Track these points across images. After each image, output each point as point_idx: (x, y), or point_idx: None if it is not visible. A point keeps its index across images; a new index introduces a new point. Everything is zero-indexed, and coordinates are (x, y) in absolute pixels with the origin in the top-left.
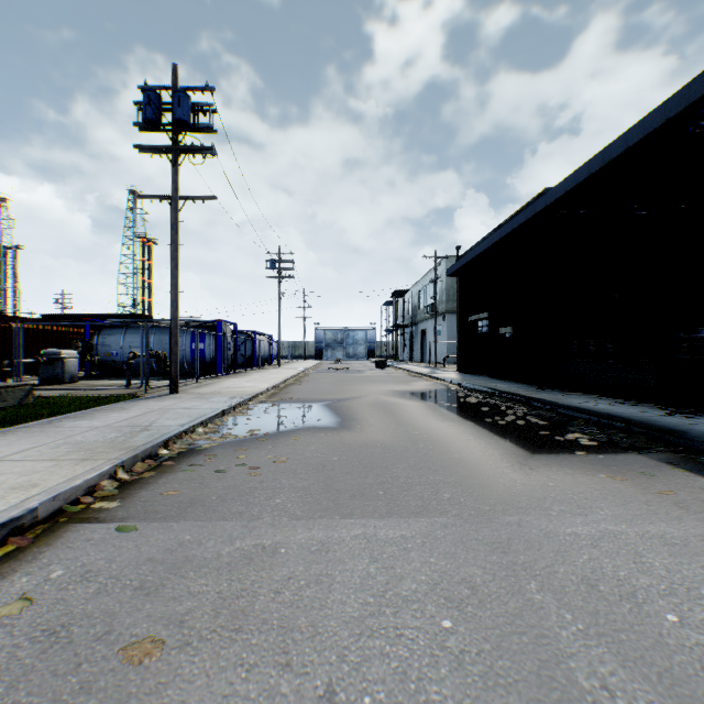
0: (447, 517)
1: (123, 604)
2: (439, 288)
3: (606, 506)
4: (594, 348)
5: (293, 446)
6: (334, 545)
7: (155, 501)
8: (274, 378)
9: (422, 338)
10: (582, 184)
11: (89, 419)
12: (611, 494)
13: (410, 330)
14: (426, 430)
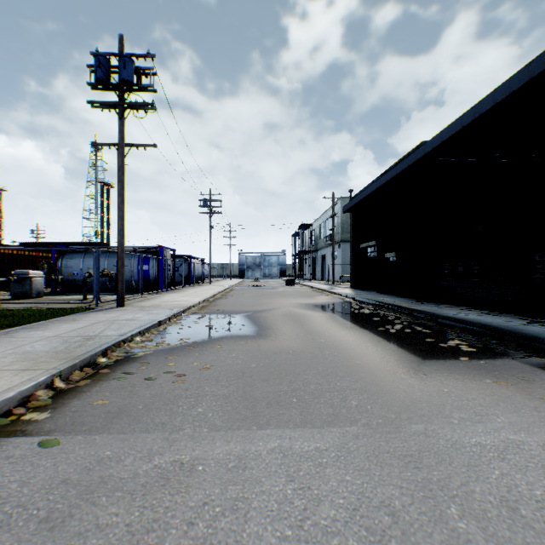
0: (357, 426)
1: (22, 543)
2: (336, 222)
3: (500, 413)
4: (462, 269)
5: (217, 353)
6: (251, 460)
7: (85, 410)
8: (205, 294)
9: (323, 261)
10: (455, 135)
11: (42, 330)
12: (501, 400)
13: (313, 255)
14: (330, 338)
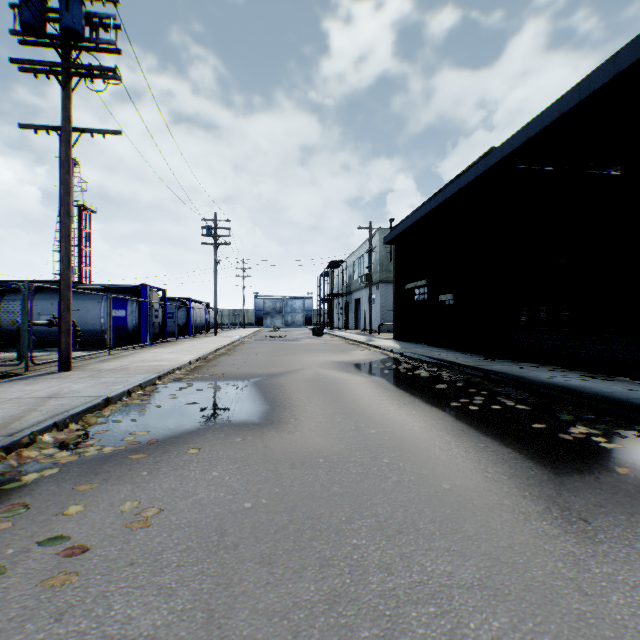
0: None
1: None
2: (373, 259)
3: None
4: (546, 315)
5: (184, 469)
6: None
7: None
8: (203, 348)
9: (357, 306)
10: (545, 130)
11: None
12: None
13: (345, 299)
14: (383, 425)
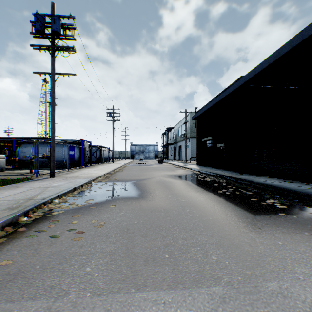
0: (221, 286)
1: None
2: (187, 126)
3: None
4: (266, 153)
5: (110, 211)
6: None
7: None
8: (109, 168)
9: (179, 149)
10: (263, 70)
11: None
12: None
13: (174, 146)
14: (188, 199)
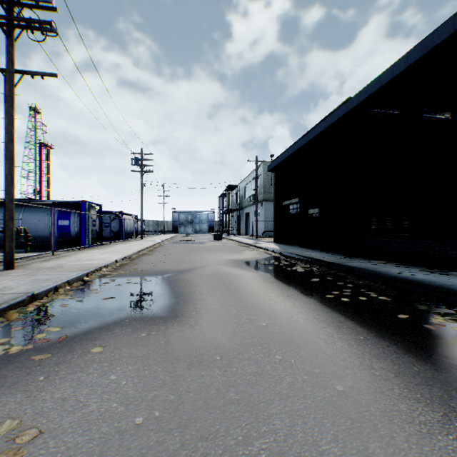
0: None
1: None
2: (258, 184)
3: None
4: (391, 224)
5: (83, 371)
6: None
7: None
8: (130, 250)
9: (247, 218)
10: (394, 80)
11: None
12: None
13: (238, 213)
14: (273, 318)
